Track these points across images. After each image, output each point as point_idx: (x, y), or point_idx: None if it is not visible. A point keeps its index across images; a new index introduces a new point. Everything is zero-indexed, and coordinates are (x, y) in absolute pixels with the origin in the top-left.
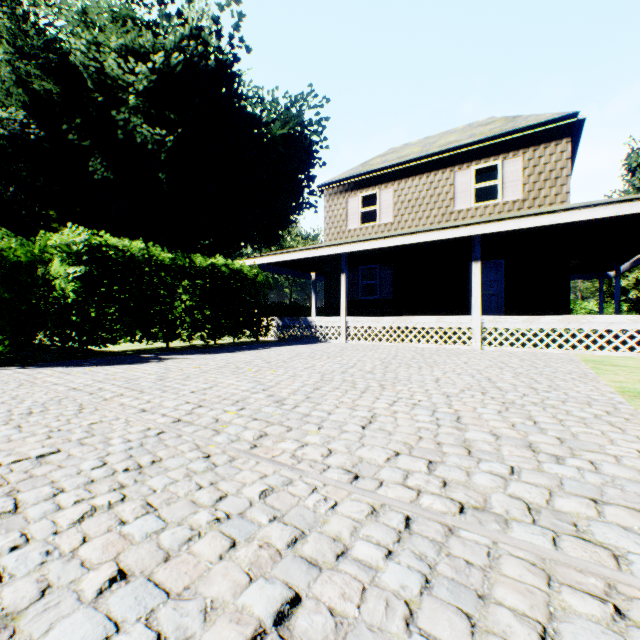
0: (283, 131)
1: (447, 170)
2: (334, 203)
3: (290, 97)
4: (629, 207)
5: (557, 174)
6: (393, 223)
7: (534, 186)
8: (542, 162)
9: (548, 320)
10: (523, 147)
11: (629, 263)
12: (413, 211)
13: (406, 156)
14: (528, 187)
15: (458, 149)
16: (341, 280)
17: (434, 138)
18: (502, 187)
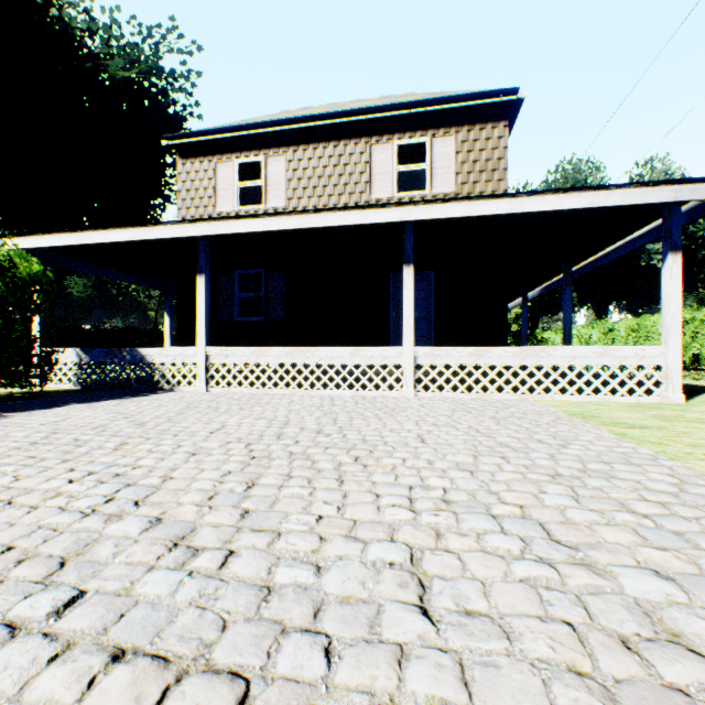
0: (128, 73)
1: (362, 141)
2: (195, 168)
3: (140, 26)
4: (605, 197)
5: (494, 165)
6: (287, 209)
7: (469, 177)
8: (478, 147)
9: (501, 353)
10: (456, 124)
11: (532, 293)
12: (316, 194)
13: (306, 114)
14: (462, 178)
15: (377, 111)
16: (198, 285)
17: (343, 104)
18: (432, 174)
